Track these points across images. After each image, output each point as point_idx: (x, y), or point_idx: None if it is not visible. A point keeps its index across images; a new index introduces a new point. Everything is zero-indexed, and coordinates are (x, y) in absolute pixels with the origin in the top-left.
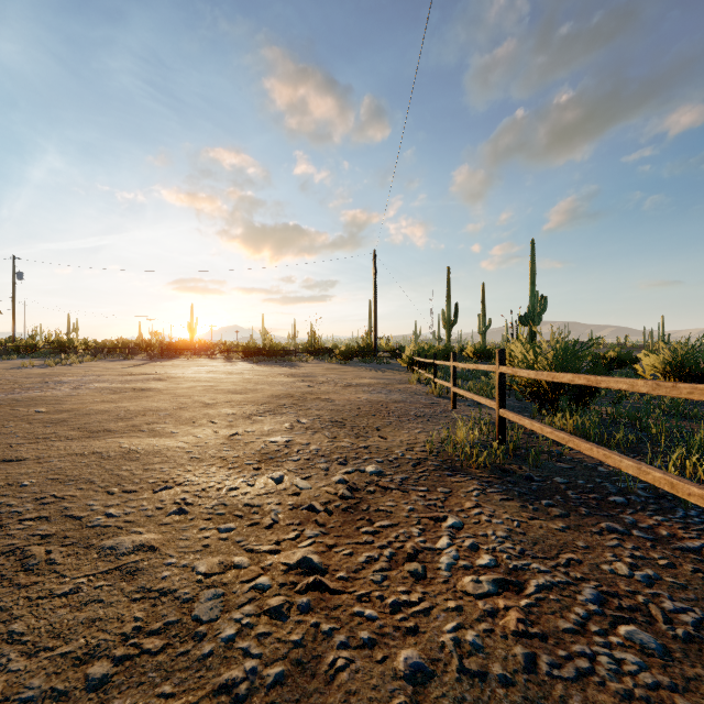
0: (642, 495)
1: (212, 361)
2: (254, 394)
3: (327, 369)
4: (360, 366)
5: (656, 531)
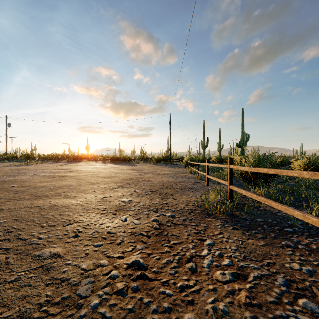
0: (301, 227)
1: (96, 163)
2: (115, 178)
3: (148, 167)
4: (163, 166)
5: (309, 246)
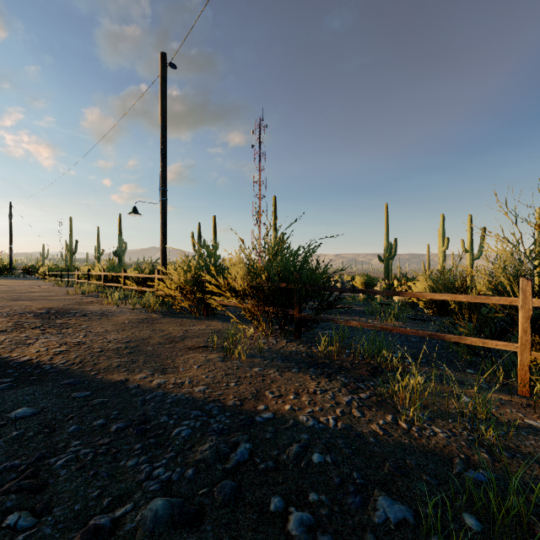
0: None
1: None
2: None
3: None
4: (3, 278)
5: None
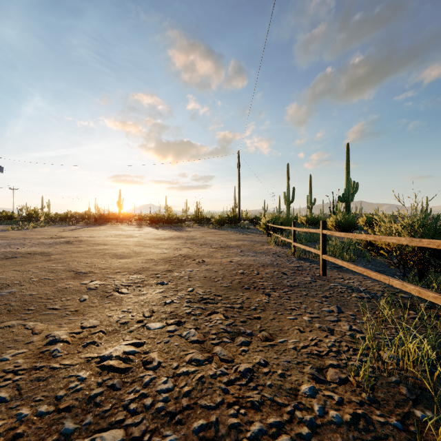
0: None
1: (128, 226)
2: (136, 258)
3: (206, 232)
4: (229, 230)
5: None
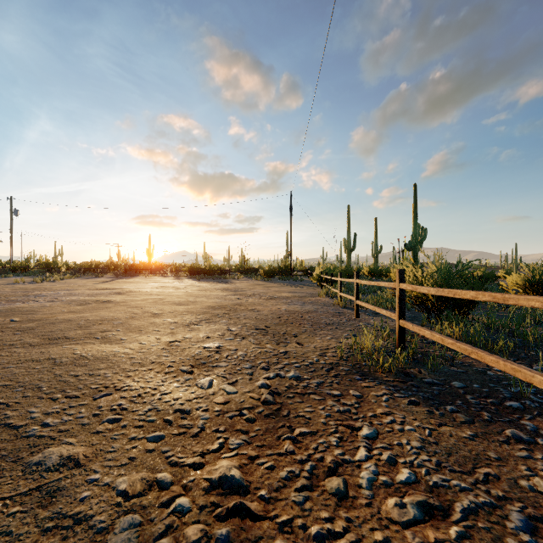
0: (535, 400)
1: (164, 278)
2: (194, 305)
3: (254, 284)
4: (279, 283)
5: None
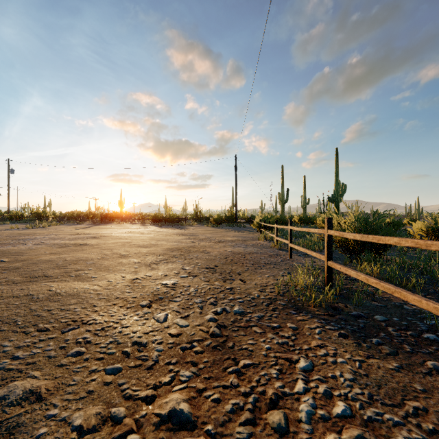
0: None
1: (133, 225)
2: (155, 248)
3: (205, 230)
4: (226, 229)
5: None
